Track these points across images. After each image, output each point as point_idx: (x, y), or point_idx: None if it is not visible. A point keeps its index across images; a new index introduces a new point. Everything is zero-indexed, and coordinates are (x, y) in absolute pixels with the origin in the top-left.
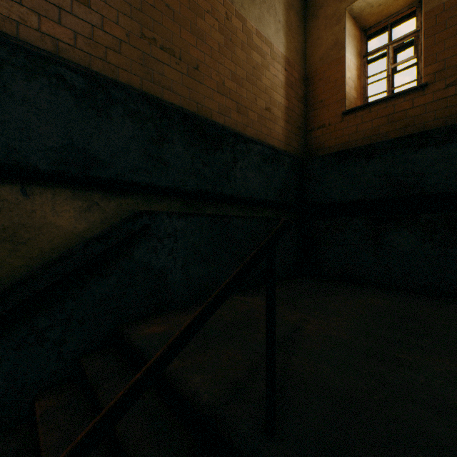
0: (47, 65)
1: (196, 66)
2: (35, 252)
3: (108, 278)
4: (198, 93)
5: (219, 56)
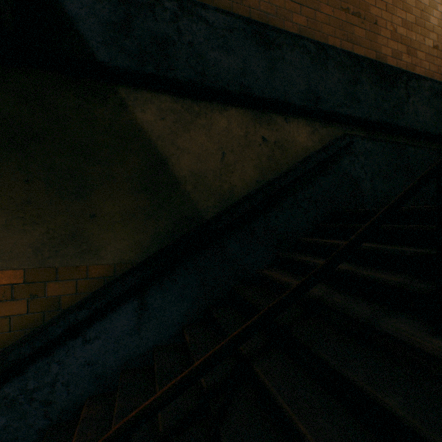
0: (299, 41)
1: (374, 21)
2: (290, 157)
3: (327, 177)
4: (376, 44)
5: (392, 8)
